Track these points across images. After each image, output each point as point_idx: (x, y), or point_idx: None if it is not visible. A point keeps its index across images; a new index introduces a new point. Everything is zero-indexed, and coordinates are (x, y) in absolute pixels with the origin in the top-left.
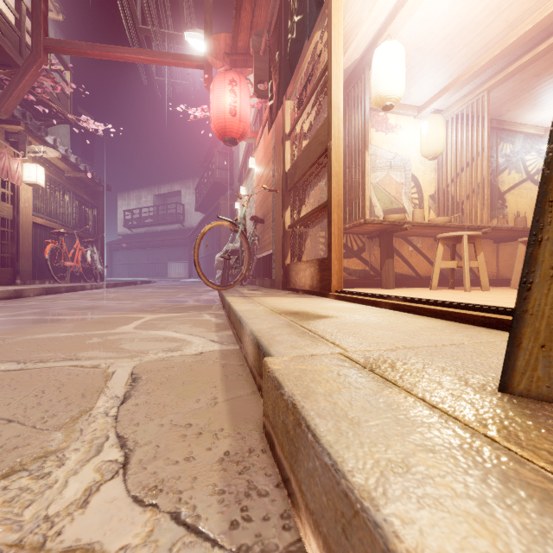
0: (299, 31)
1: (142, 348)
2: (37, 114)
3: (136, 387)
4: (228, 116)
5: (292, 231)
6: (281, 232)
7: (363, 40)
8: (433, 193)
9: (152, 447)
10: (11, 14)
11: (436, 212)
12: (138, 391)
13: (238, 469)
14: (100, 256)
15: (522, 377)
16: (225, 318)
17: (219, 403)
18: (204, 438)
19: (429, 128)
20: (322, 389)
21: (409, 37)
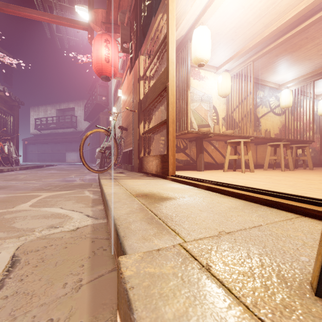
0: (149, 11)
1: (30, 226)
2: None
3: (12, 273)
4: (104, 62)
5: (144, 136)
6: (137, 137)
7: (187, 24)
8: (224, 116)
9: None
10: None
11: (226, 127)
12: (12, 278)
13: None
14: (16, 148)
15: None
16: (100, 194)
17: (83, 285)
18: None
19: (222, 79)
20: (170, 311)
21: (212, 26)
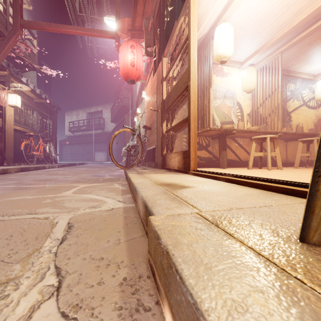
0: (171, 16)
1: (76, 206)
2: (17, 65)
3: (70, 232)
4: (129, 66)
5: (167, 134)
6: (160, 135)
7: (209, 22)
8: (249, 112)
9: (77, 274)
10: (1, 5)
11: (251, 124)
12: (71, 235)
13: (132, 291)
14: (54, 148)
15: (315, 232)
16: (127, 186)
17: (121, 243)
18: (111, 268)
19: (247, 74)
20: (186, 240)
21: (235, 21)
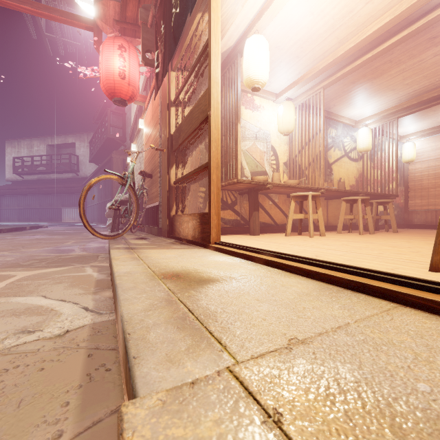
0: (182, 6)
1: None
2: None
3: None
4: (117, 78)
5: (177, 186)
6: (167, 187)
7: (236, 30)
8: (286, 161)
9: None
10: None
11: (288, 176)
12: None
13: None
14: None
15: None
16: (109, 272)
17: None
18: None
19: (284, 111)
20: None
21: (271, 36)
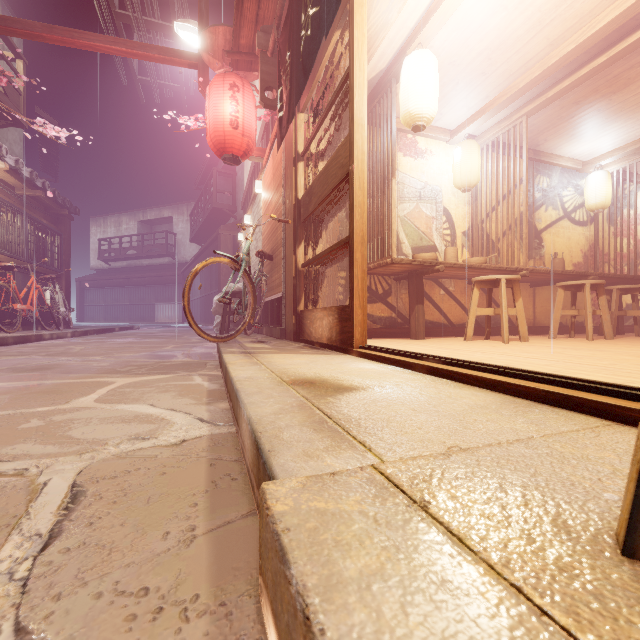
0: (315, 27)
1: (99, 436)
2: None
3: (73, 512)
4: (228, 128)
5: (306, 270)
6: (293, 272)
7: (390, 47)
8: (466, 229)
9: None
10: None
11: (470, 252)
12: (75, 521)
13: None
14: (65, 296)
15: None
16: (222, 382)
17: (198, 537)
18: (164, 621)
19: (463, 155)
20: (354, 566)
21: (442, 48)
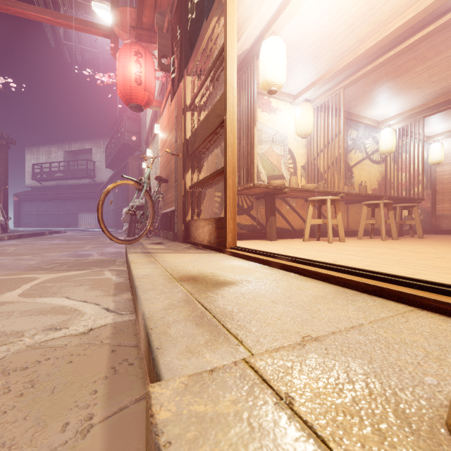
0: (198, 11)
1: (17, 328)
2: None
3: None
4: (134, 84)
5: (192, 191)
6: (182, 192)
7: (252, 33)
8: (304, 164)
9: None
10: None
11: (306, 180)
12: None
13: None
14: (3, 207)
15: None
16: (127, 275)
17: (95, 426)
18: None
19: (302, 113)
20: None
21: (288, 37)
